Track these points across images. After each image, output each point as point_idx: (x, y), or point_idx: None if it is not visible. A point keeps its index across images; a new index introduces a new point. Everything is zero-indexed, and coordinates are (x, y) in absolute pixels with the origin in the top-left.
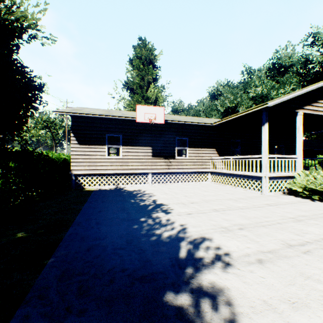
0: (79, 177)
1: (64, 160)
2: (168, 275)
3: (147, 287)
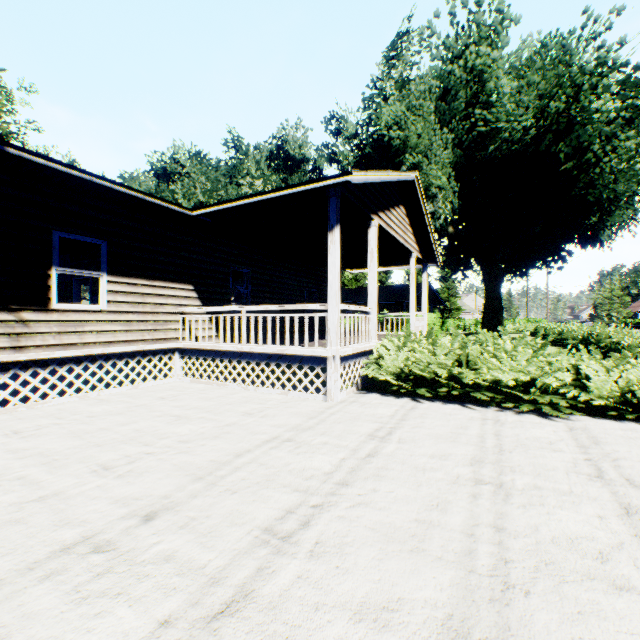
0: None
1: None
2: None
3: None
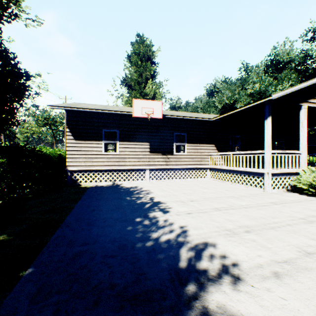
0: (75, 173)
1: (60, 156)
2: (167, 295)
3: (139, 313)
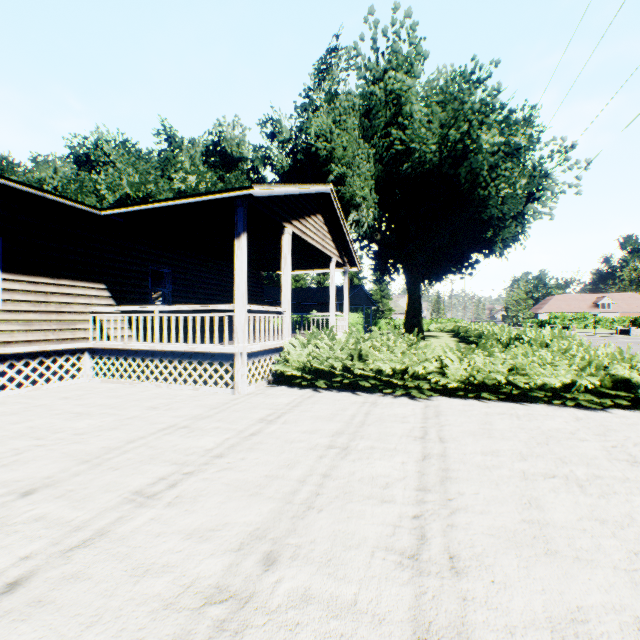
0: None
1: None
2: None
3: None
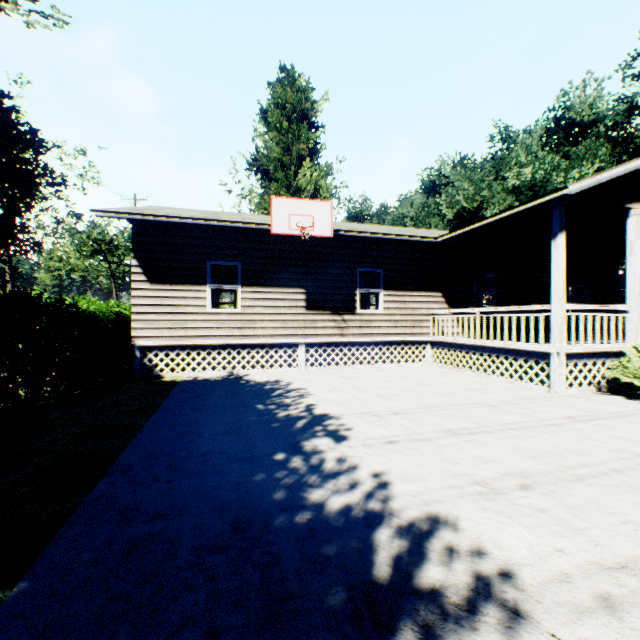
0: (150, 353)
1: (120, 316)
2: None
3: None
